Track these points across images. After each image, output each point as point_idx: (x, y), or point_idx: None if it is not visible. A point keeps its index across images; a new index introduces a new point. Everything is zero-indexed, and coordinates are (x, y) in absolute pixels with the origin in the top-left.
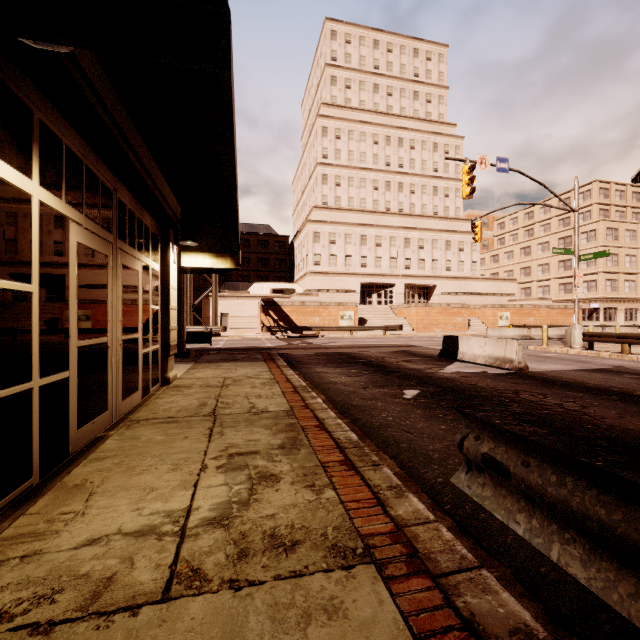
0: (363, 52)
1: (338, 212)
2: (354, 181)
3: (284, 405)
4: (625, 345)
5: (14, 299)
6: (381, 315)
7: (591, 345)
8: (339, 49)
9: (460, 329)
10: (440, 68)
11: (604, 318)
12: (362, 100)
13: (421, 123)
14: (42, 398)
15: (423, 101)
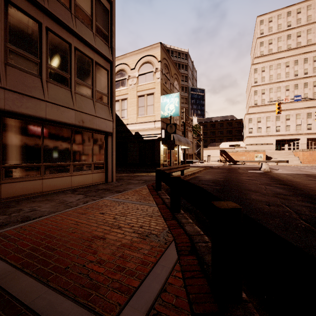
0: (280, 22)
1: (263, 107)
2: (273, 89)
3: (192, 170)
4: None
5: (164, 156)
6: (284, 155)
7: None
8: (265, 27)
9: None
10: None
11: None
12: (279, 46)
13: None
14: (165, 164)
15: None
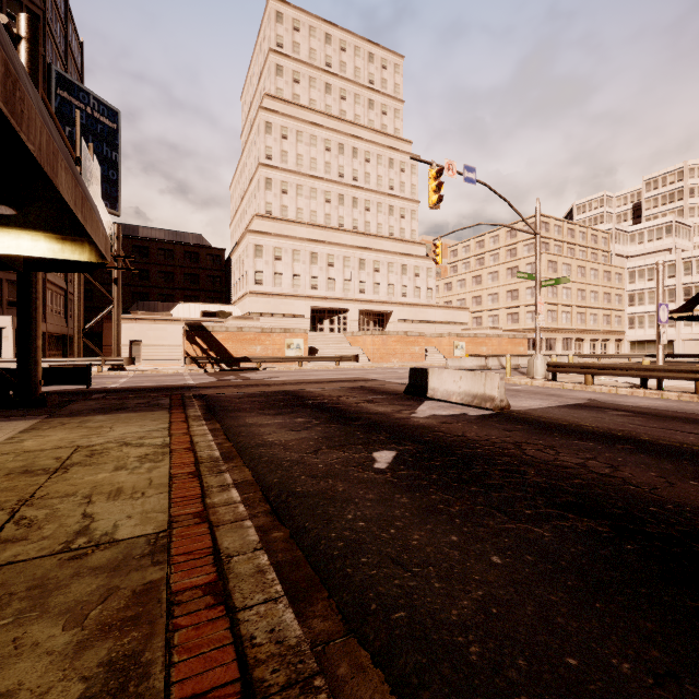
0: (314, 44)
1: (285, 224)
2: (303, 190)
3: (158, 516)
4: (588, 376)
5: None
6: (334, 344)
7: (554, 376)
8: (286, 35)
9: (417, 359)
10: (396, 79)
11: (546, 348)
12: (312, 99)
13: (376, 135)
14: None
15: (378, 112)
